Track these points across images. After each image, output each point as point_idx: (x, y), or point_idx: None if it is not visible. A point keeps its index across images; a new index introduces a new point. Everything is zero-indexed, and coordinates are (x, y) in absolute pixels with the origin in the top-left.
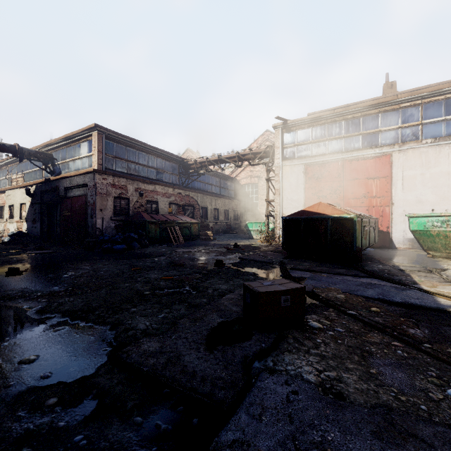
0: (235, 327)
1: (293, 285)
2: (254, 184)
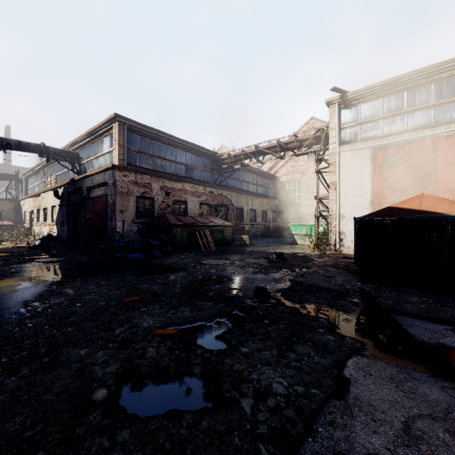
0: None
1: None
2: (297, 181)
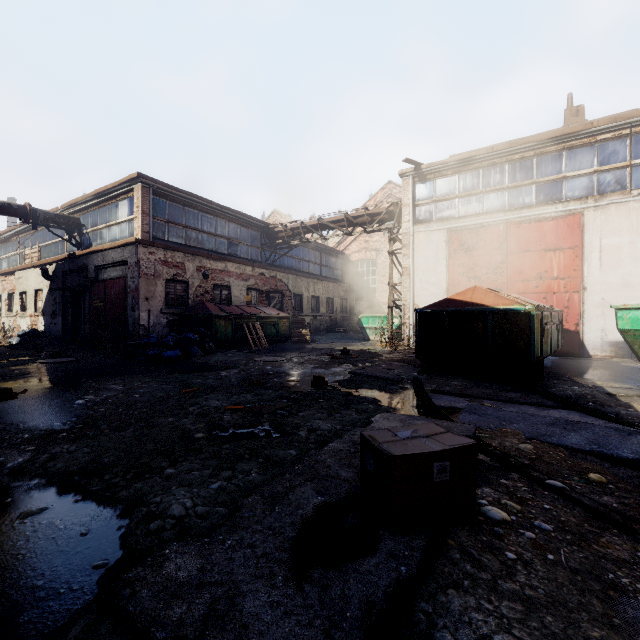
0: (346, 520)
1: (453, 438)
2: (371, 260)
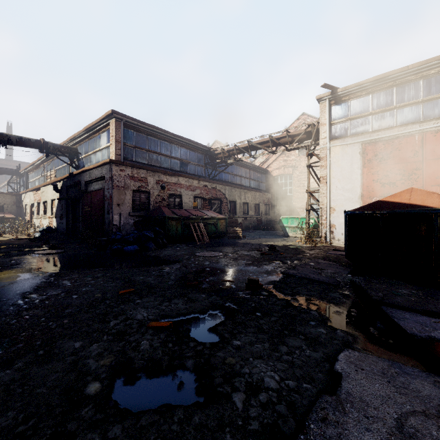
0: None
1: None
2: (288, 175)
